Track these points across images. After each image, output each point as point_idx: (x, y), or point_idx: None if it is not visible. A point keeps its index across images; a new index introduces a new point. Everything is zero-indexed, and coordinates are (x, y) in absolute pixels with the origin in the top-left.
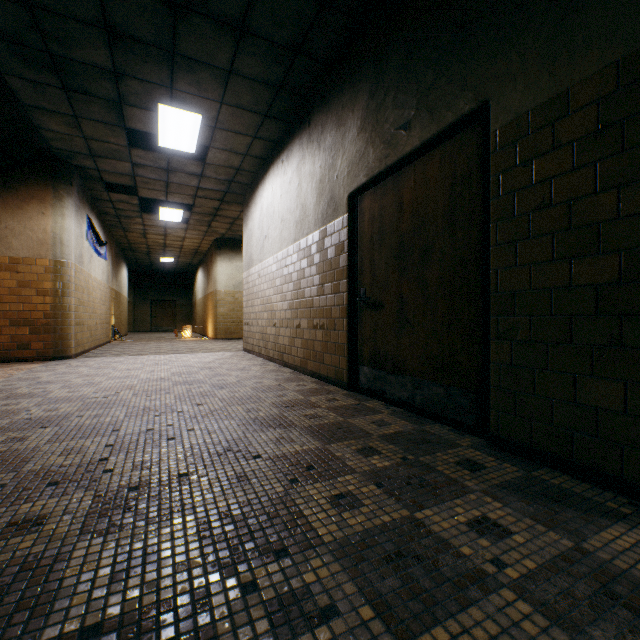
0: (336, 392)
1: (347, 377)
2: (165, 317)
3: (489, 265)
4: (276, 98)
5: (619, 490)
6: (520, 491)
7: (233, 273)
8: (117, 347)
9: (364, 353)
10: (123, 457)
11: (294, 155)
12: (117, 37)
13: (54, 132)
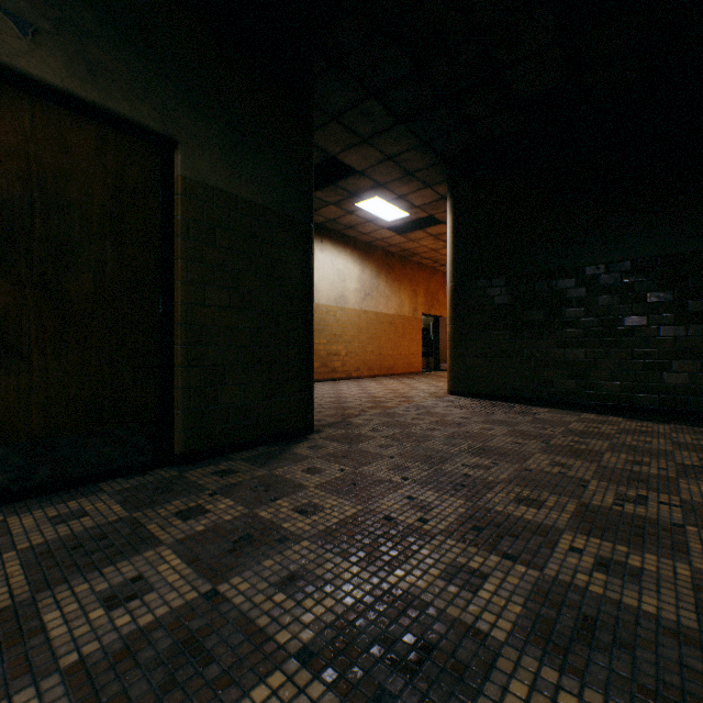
0: None
1: None
2: None
3: (171, 296)
4: None
5: (261, 444)
6: (265, 463)
7: None
8: None
9: None
10: None
11: None
12: None
13: None
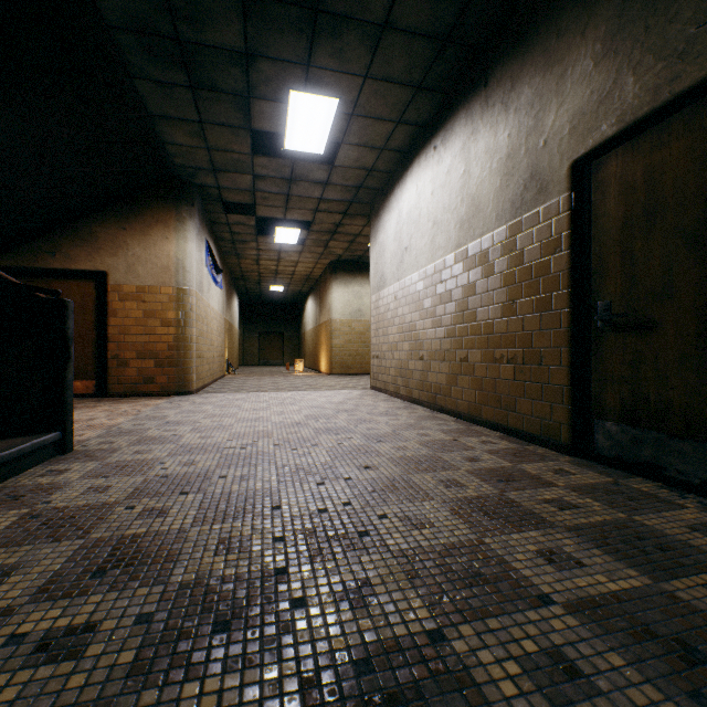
0: (553, 457)
1: (569, 435)
2: (273, 350)
3: None
4: (437, 58)
5: None
6: None
7: (349, 299)
8: (233, 382)
9: (606, 401)
10: (308, 569)
11: (456, 134)
12: (253, 0)
13: (178, 146)
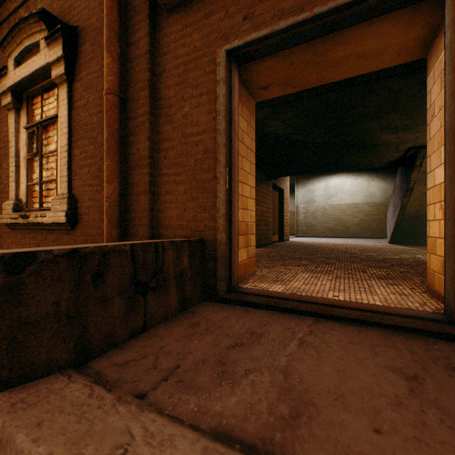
0: None
1: None
2: None
3: None
4: None
5: None
6: None
7: None
8: None
9: None
10: None
11: (364, 177)
12: None
13: None
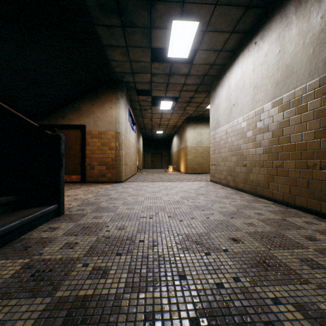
0: None
1: None
2: (157, 161)
3: None
4: None
5: None
6: None
7: (195, 136)
8: (140, 176)
9: None
10: None
11: (272, 30)
12: None
13: (116, 61)
